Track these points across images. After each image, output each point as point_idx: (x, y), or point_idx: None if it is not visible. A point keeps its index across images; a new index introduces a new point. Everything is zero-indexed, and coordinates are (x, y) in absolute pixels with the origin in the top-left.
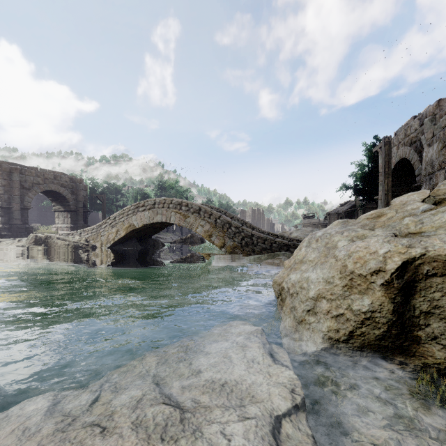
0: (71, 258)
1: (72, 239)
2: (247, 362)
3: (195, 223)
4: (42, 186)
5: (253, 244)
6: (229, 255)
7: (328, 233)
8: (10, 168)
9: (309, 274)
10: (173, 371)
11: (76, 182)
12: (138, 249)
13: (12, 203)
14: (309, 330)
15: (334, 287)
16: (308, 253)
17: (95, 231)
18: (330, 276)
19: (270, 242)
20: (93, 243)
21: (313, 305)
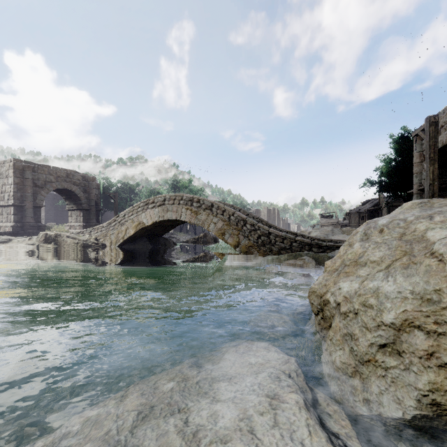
0: (79, 256)
1: (81, 237)
2: (282, 442)
3: (207, 220)
4: (55, 184)
5: (270, 243)
6: (244, 255)
7: (400, 219)
8: (22, 166)
9: (378, 284)
10: (156, 443)
11: (88, 181)
12: (148, 248)
13: (25, 201)
14: (385, 380)
15: (441, 310)
16: (367, 250)
17: (104, 229)
18: (431, 289)
19: (289, 241)
20: (102, 242)
21: (392, 337)
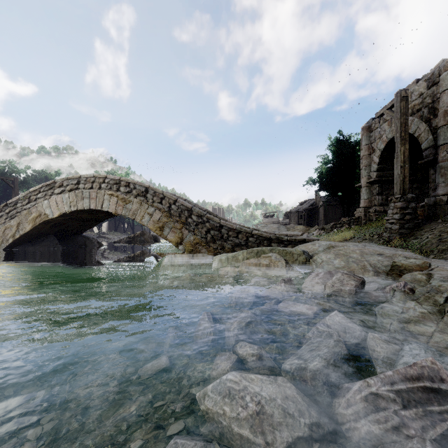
0: None
1: None
2: None
3: (139, 210)
4: None
5: (222, 238)
6: (189, 254)
7: None
8: None
9: None
10: None
11: None
12: (56, 249)
13: None
14: None
15: None
16: None
17: None
18: None
19: (245, 236)
20: None
21: None
